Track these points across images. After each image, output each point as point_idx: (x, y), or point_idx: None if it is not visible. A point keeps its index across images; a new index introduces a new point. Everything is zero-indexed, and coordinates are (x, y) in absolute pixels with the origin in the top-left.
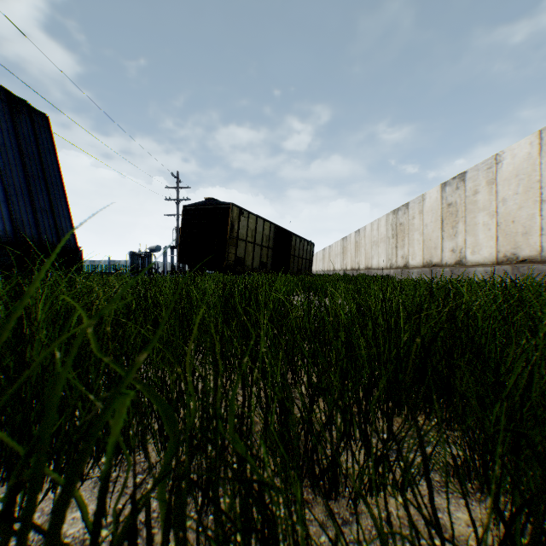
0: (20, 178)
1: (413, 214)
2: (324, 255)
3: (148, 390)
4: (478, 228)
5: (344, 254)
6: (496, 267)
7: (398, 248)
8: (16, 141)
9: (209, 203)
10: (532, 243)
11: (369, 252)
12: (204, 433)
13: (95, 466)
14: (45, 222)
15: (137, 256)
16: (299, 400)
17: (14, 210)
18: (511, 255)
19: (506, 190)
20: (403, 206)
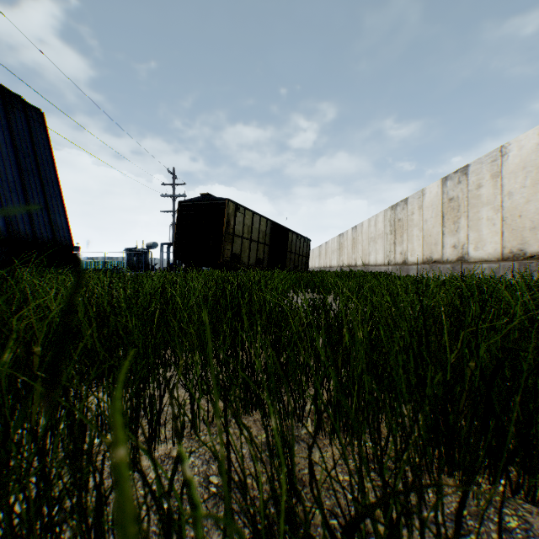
0: (14, 174)
1: (412, 210)
2: (320, 252)
3: None
4: (481, 223)
5: (340, 251)
6: (501, 263)
7: (397, 244)
8: (10, 136)
9: (205, 199)
10: None
11: (367, 249)
12: None
13: None
14: (40, 218)
15: (134, 252)
16: (304, 442)
17: (7, 206)
18: (518, 251)
19: (512, 183)
20: (402, 202)
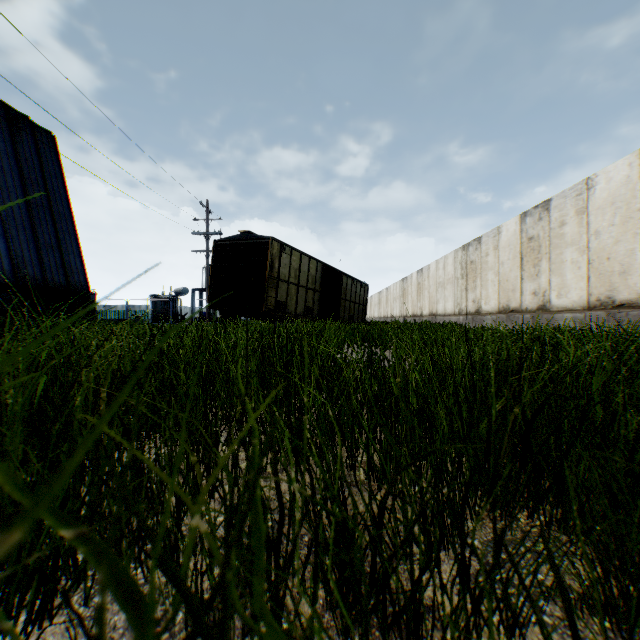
0: (21, 208)
1: (486, 250)
2: (380, 299)
3: (84, 554)
4: (565, 266)
5: (404, 298)
6: (587, 313)
7: (469, 291)
8: (16, 164)
9: (244, 237)
10: (632, 284)
11: (434, 296)
12: (200, 629)
13: (73, 591)
14: (51, 259)
15: (160, 300)
16: (356, 488)
17: (13, 245)
18: (606, 299)
19: (599, 221)
20: (475, 241)
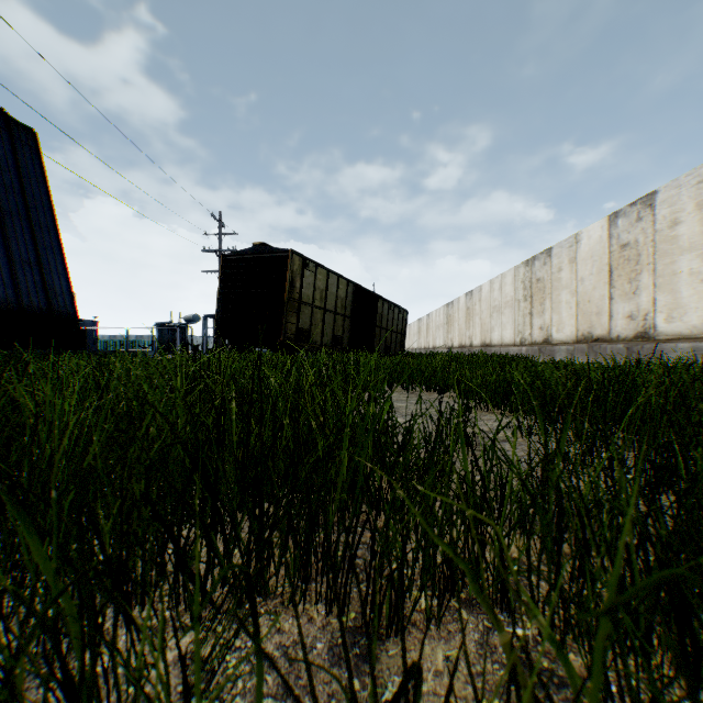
0: None
1: (559, 264)
2: (420, 327)
3: None
4: (679, 279)
5: (449, 326)
6: None
7: (534, 315)
8: None
9: (259, 250)
10: None
11: (488, 323)
12: None
13: None
14: (28, 279)
15: (167, 328)
16: None
17: None
18: None
19: None
20: (543, 254)
